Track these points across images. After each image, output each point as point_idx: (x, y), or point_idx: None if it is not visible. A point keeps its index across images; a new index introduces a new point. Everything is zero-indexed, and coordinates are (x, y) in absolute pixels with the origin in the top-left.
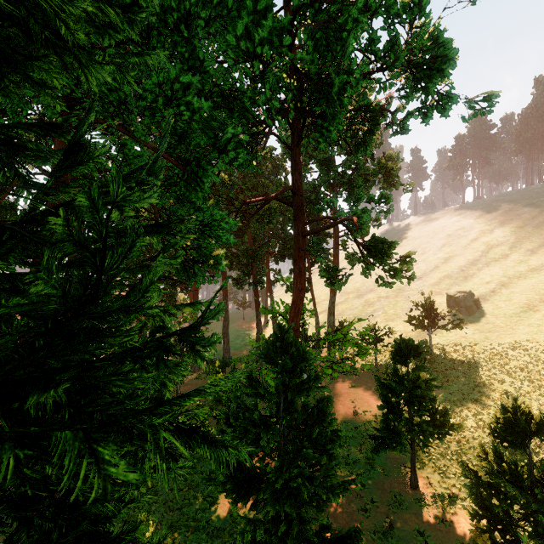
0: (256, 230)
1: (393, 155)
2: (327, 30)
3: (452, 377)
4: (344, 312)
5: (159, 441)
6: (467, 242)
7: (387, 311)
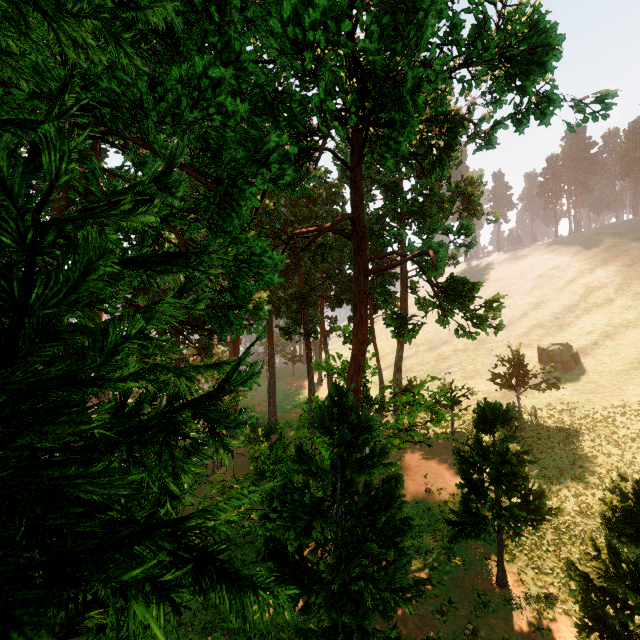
0: (308, 270)
1: (473, 178)
2: (396, 16)
3: (547, 448)
4: (413, 368)
5: (154, 578)
6: (563, 284)
7: (465, 367)
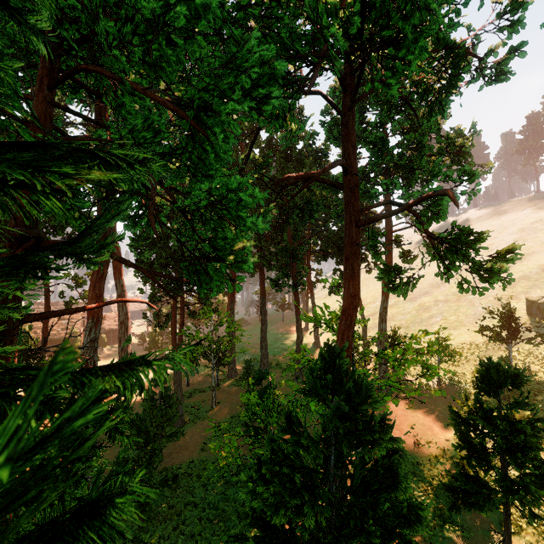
0: (296, 227)
1: (462, 130)
2: None
3: None
4: (394, 317)
5: None
6: None
7: (447, 317)
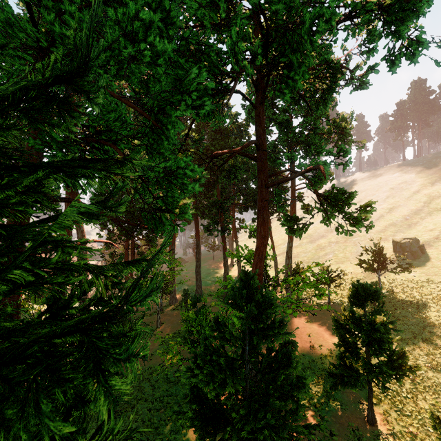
0: (223, 185)
1: (345, 116)
2: None
3: (402, 317)
4: (299, 255)
5: None
6: (410, 194)
7: (337, 254)
